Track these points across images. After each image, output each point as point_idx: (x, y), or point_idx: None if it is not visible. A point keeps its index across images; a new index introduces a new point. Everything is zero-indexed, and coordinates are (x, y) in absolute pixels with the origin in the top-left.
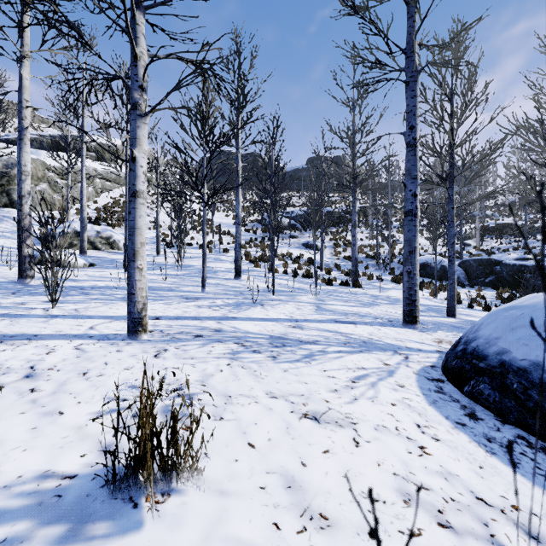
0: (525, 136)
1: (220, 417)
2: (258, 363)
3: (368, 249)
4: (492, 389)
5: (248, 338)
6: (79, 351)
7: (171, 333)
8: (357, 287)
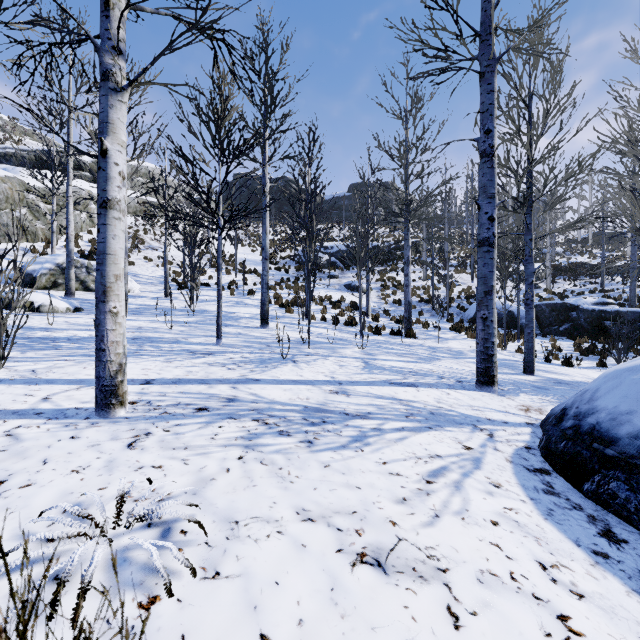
0: (630, 144)
1: (214, 571)
2: (285, 453)
3: (422, 292)
4: (632, 490)
5: (273, 411)
6: (10, 438)
7: (163, 406)
8: (411, 336)
